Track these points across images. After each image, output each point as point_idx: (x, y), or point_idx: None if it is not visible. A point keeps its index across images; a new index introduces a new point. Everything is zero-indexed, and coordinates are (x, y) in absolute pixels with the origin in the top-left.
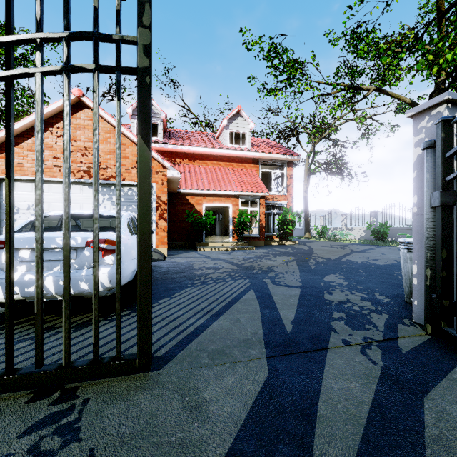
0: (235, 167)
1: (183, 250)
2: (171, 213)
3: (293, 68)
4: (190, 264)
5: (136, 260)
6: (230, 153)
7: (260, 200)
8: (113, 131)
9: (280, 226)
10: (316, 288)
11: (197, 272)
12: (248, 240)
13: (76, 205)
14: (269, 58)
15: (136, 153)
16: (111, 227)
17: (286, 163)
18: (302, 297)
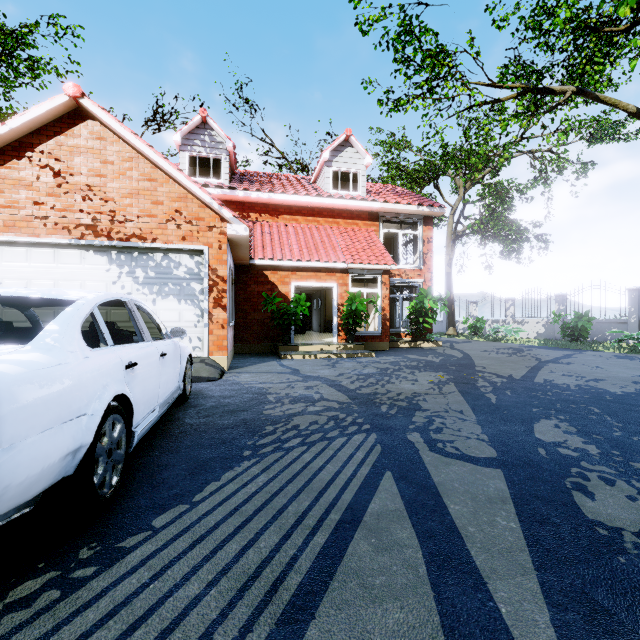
0: (343, 226)
1: (258, 357)
2: (239, 297)
3: (438, 60)
4: (262, 389)
5: (90, 419)
6: (335, 203)
7: (382, 276)
8: (137, 157)
9: (414, 318)
10: (537, 467)
11: (272, 410)
12: (362, 340)
13: (73, 283)
14: (398, 43)
15: (176, 195)
16: (40, 328)
17: (422, 219)
18: (523, 507)
